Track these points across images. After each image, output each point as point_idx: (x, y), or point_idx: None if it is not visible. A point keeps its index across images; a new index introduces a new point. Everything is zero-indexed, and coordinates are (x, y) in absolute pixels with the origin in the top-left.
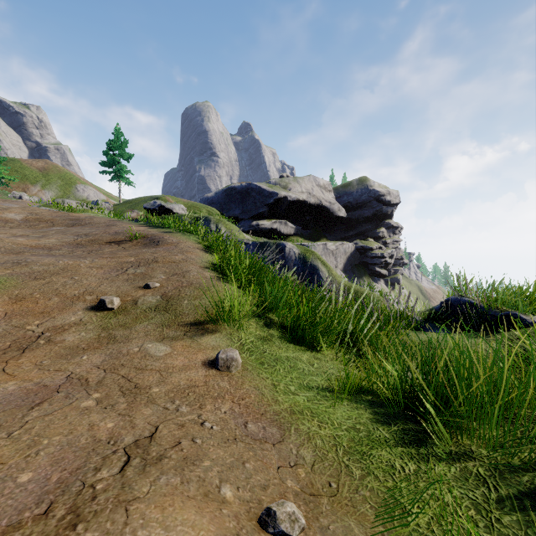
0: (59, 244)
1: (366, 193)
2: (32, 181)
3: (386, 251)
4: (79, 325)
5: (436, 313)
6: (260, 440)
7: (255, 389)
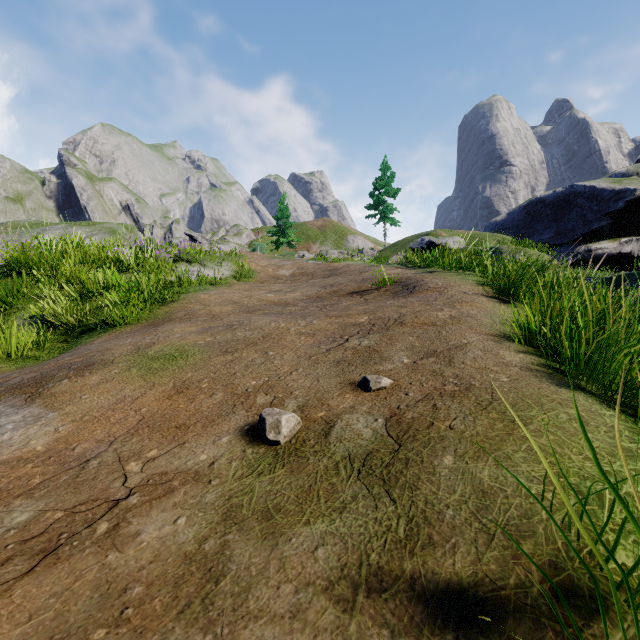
0: (300, 298)
1: None
2: (313, 240)
3: None
4: (198, 481)
5: None
6: None
7: None
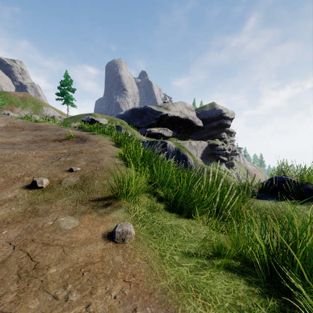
0: (21, 141)
1: (214, 112)
2: (16, 104)
3: (226, 146)
4: (12, 201)
5: (266, 186)
6: None
7: (145, 262)
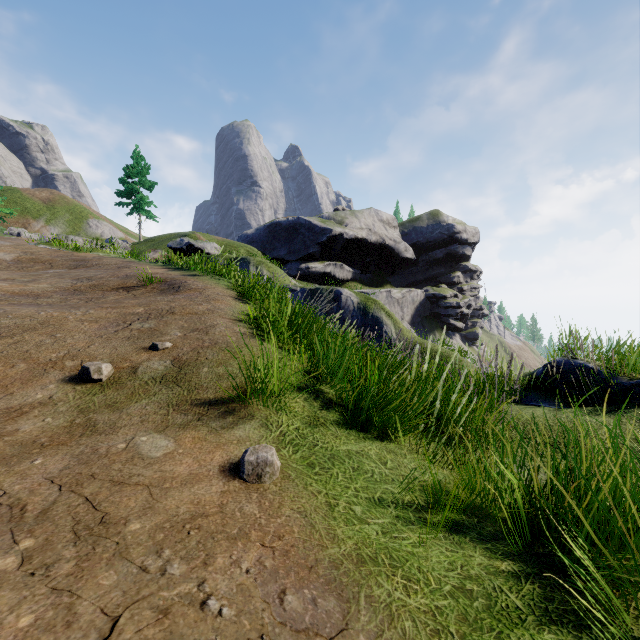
0: (51, 290)
1: (438, 229)
2: (34, 215)
3: (462, 300)
4: (46, 405)
5: (538, 380)
6: (306, 631)
7: (301, 516)
